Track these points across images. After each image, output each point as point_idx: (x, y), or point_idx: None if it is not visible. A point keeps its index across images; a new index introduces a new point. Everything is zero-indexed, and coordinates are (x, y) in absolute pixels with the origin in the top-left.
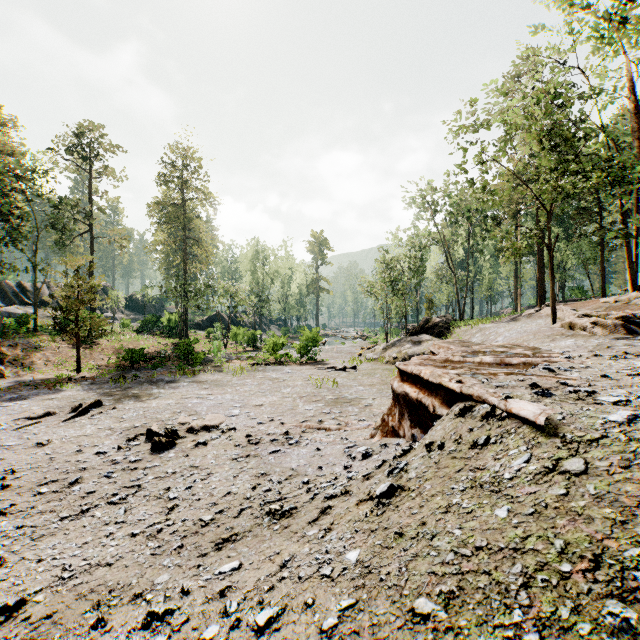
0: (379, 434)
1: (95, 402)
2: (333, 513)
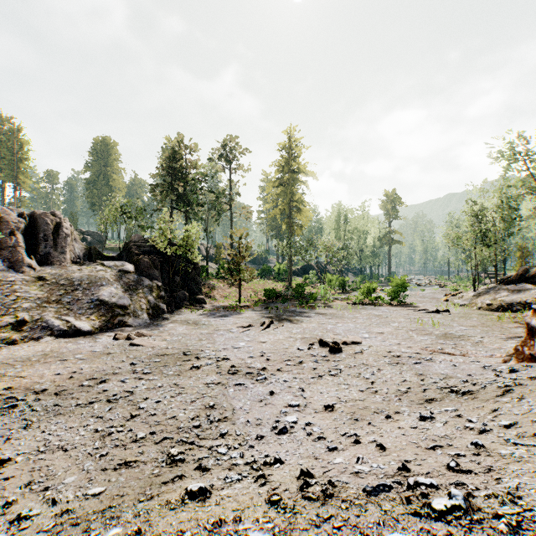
0: (513, 360)
1: (270, 321)
2: (516, 392)
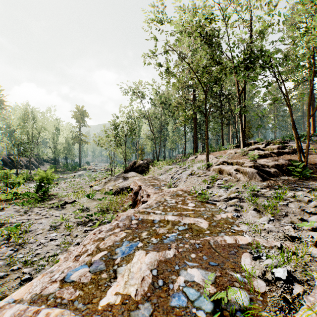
0: None
1: None
2: None
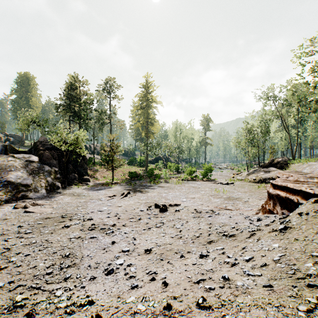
0: (261, 212)
1: (128, 192)
2: (257, 235)
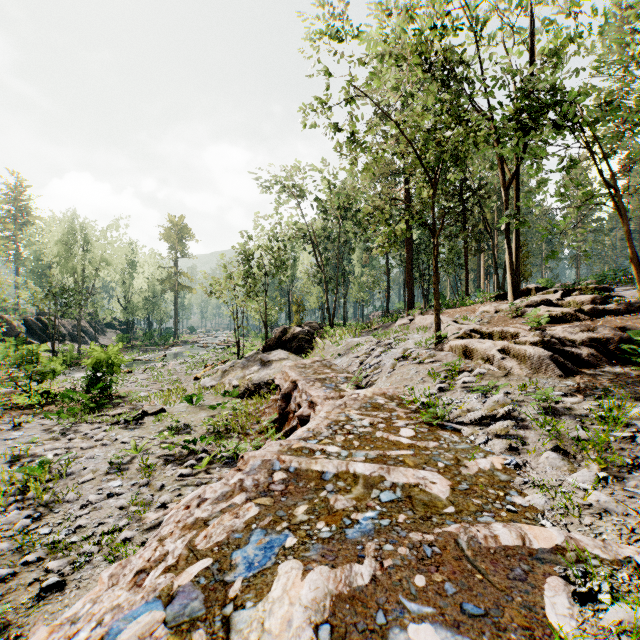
0: None
1: None
2: None
